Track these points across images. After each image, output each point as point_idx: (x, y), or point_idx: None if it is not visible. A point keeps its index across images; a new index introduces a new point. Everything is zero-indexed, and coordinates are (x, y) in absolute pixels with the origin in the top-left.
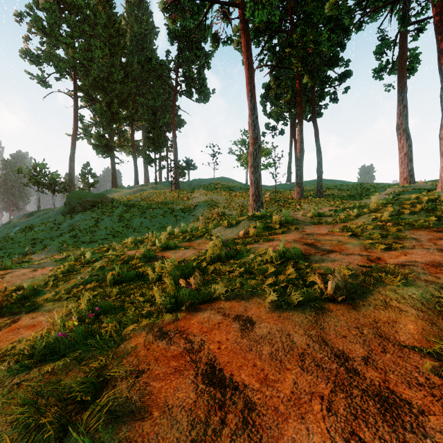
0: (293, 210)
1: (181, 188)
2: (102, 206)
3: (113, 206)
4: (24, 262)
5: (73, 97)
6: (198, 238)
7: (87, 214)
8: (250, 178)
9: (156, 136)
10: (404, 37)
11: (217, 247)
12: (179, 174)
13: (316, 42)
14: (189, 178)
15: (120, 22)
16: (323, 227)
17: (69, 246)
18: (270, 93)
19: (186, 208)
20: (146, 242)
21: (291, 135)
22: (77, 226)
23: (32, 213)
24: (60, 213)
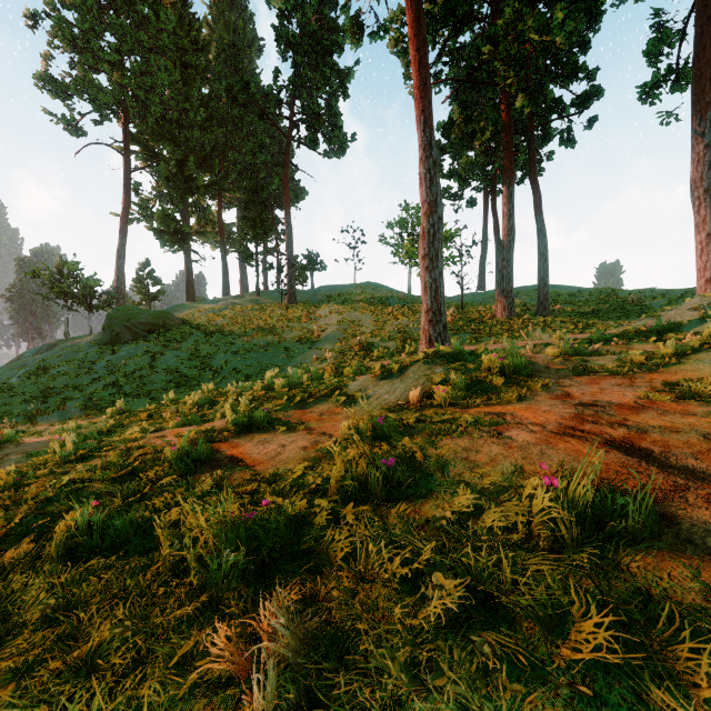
0: (499, 340)
1: (299, 301)
2: (165, 332)
3: (184, 332)
4: (19, 432)
5: (123, 153)
6: (320, 400)
7: (139, 346)
8: (422, 280)
9: (258, 214)
10: (705, 18)
11: (360, 436)
12: (297, 277)
13: (543, 29)
14: (313, 285)
15: (199, 28)
16: (607, 382)
17: (101, 403)
18: (453, 134)
19: (305, 334)
20: (221, 403)
21: (485, 210)
22: (121, 367)
23: (56, 344)
24: (96, 344)
